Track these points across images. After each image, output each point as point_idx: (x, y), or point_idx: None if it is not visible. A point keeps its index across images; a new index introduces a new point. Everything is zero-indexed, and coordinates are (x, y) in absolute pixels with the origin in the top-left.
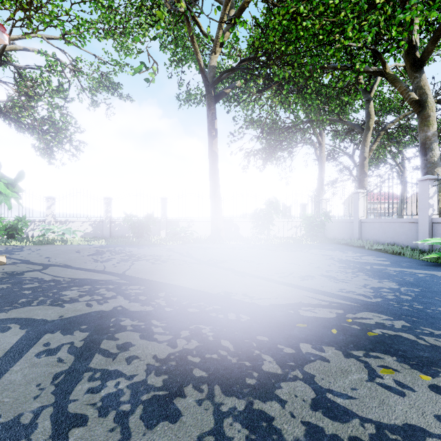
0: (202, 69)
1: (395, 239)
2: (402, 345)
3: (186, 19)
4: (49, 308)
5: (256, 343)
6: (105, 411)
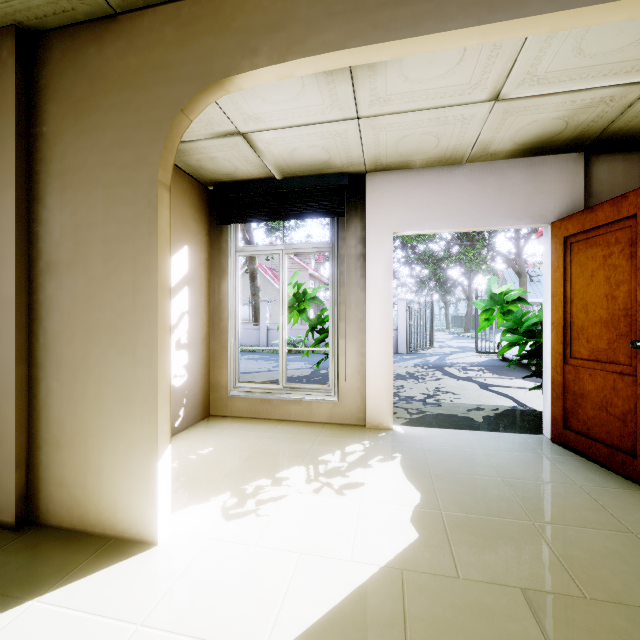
0: None
1: (241, 341)
2: None
3: None
4: None
5: None
6: None
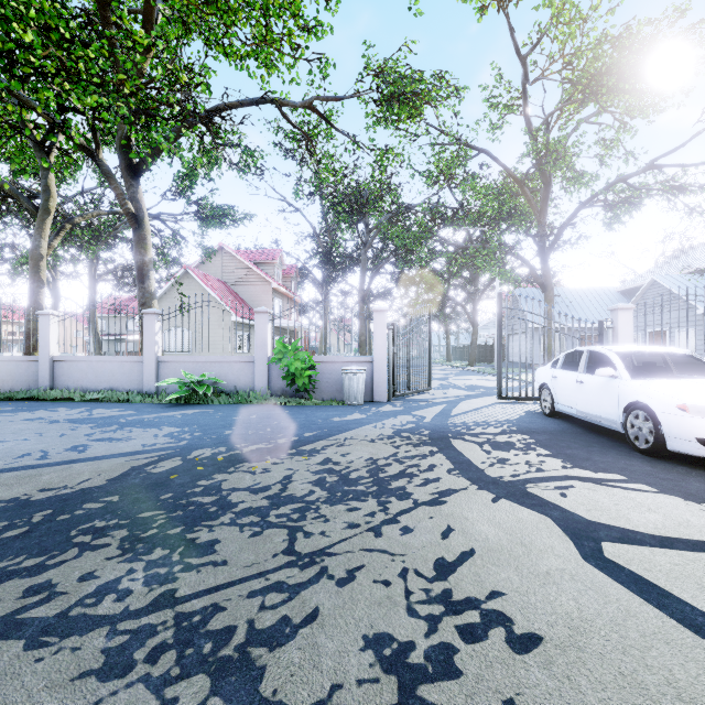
0: None
1: (113, 383)
2: (241, 457)
3: None
4: None
5: (171, 500)
6: (170, 580)
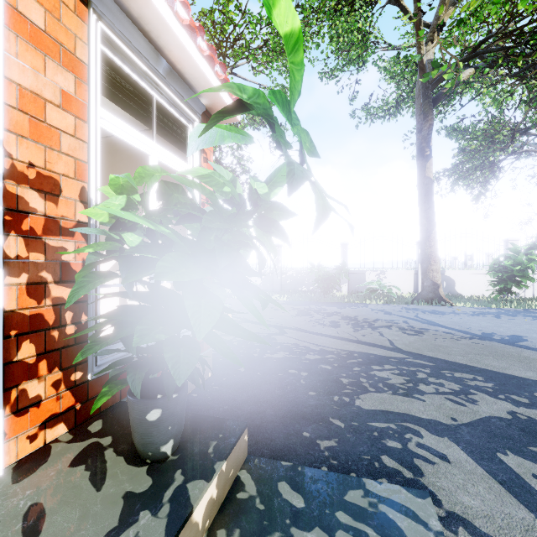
0: (422, 67)
1: None
2: None
3: (416, 1)
4: (406, 399)
5: None
6: None
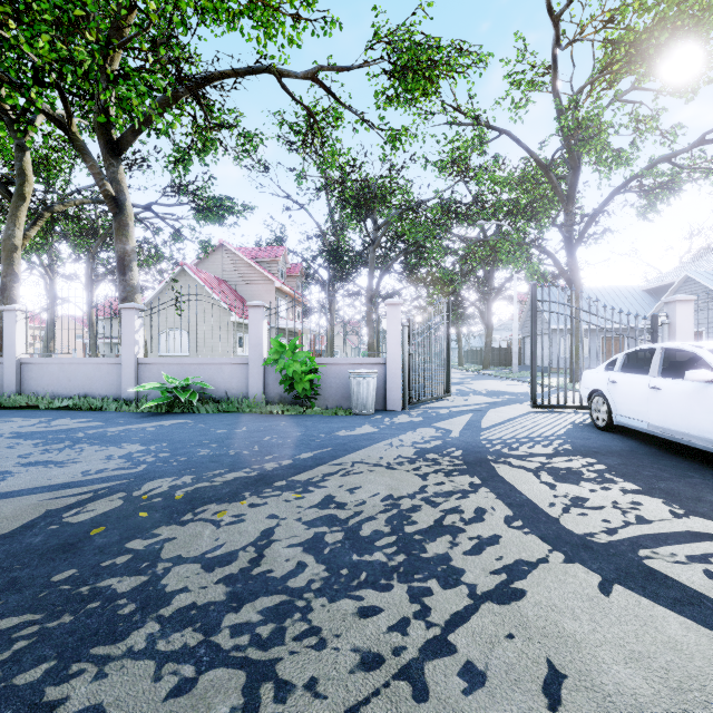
0: None
1: (87, 388)
2: (209, 492)
3: None
4: None
5: (67, 584)
6: None
